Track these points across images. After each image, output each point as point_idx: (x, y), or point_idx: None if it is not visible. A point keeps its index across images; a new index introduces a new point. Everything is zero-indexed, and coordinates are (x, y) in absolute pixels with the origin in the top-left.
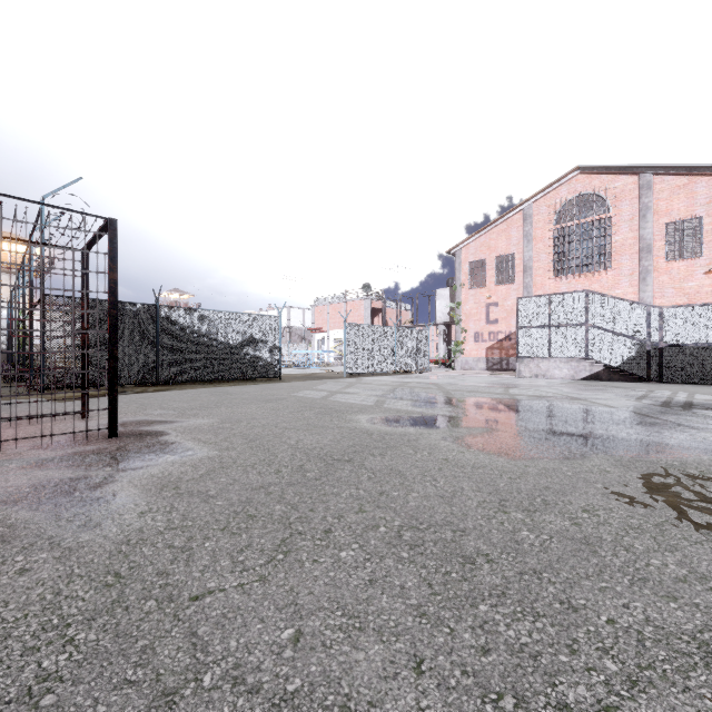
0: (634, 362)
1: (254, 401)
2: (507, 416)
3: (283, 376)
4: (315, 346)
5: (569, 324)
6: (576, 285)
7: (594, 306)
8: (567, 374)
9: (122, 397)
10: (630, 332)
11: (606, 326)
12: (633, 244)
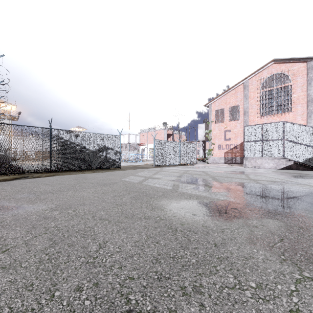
0: (312, 159)
1: (96, 184)
2: (275, 202)
3: (122, 166)
4: (140, 152)
5: (273, 139)
6: (272, 120)
7: (288, 129)
8: (272, 166)
9: (19, 181)
10: (309, 143)
11: (295, 140)
12: (303, 98)
